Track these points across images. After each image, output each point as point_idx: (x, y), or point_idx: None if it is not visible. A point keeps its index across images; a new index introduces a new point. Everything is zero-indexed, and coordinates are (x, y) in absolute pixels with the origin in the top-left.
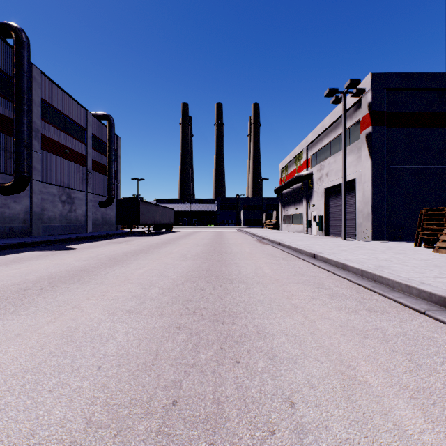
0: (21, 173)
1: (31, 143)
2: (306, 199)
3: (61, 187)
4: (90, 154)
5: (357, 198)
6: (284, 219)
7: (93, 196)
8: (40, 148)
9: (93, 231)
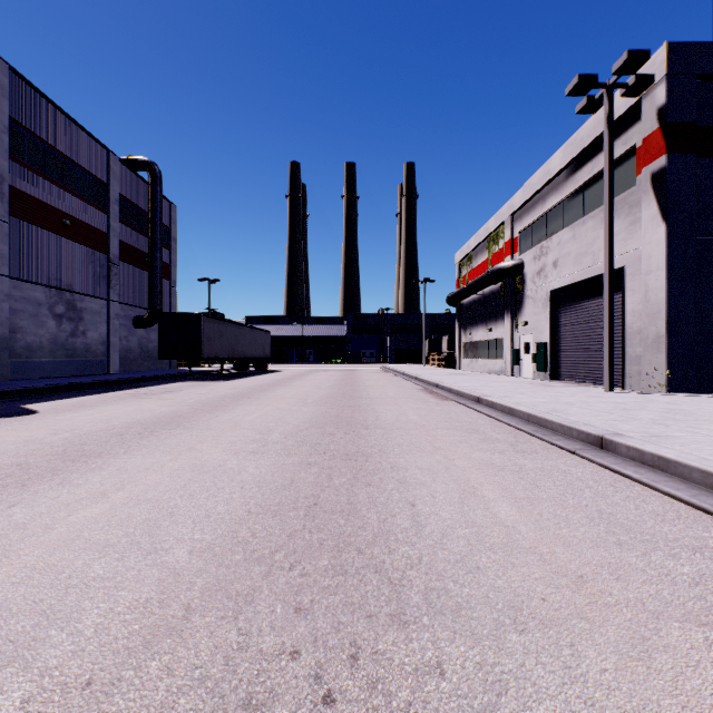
0: None
1: None
2: (511, 313)
3: (54, 288)
4: (116, 231)
5: (627, 305)
6: (465, 350)
7: (121, 307)
8: (7, 212)
9: (122, 370)
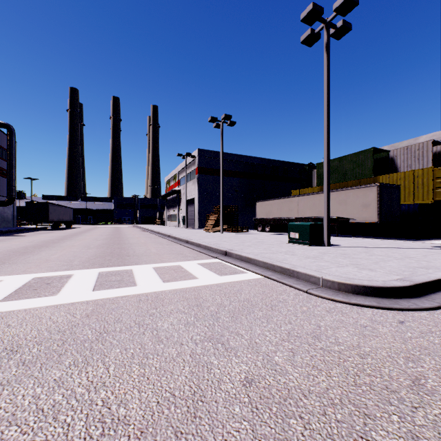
0: None
1: None
2: (178, 205)
3: None
4: None
5: (195, 207)
6: (168, 218)
7: None
8: None
9: None
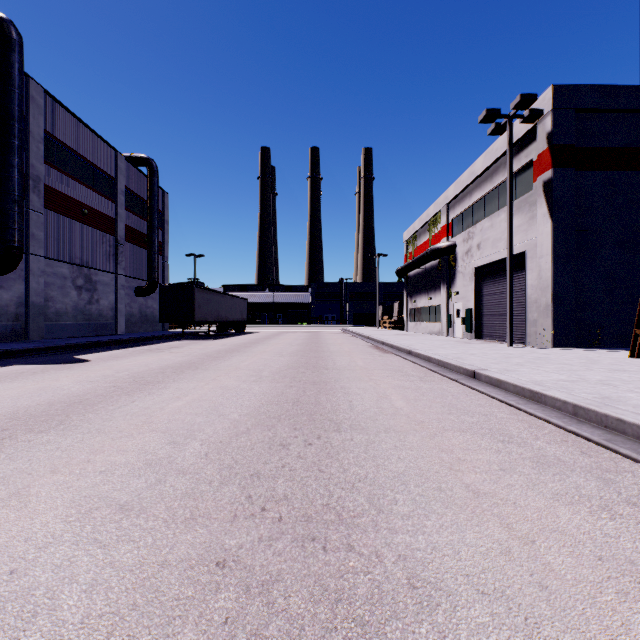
0: (8, 242)
1: (27, 198)
2: (446, 284)
3: (76, 265)
4: (122, 217)
5: (528, 281)
6: (411, 315)
7: (125, 279)
8: (42, 205)
9: (126, 331)
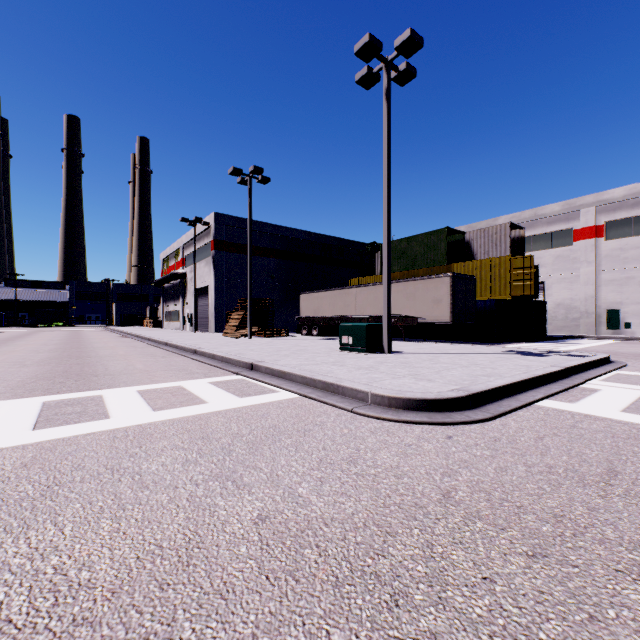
0: None
1: None
2: (183, 297)
3: None
4: None
5: (210, 301)
6: (166, 316)
7: None
8: None
9: None
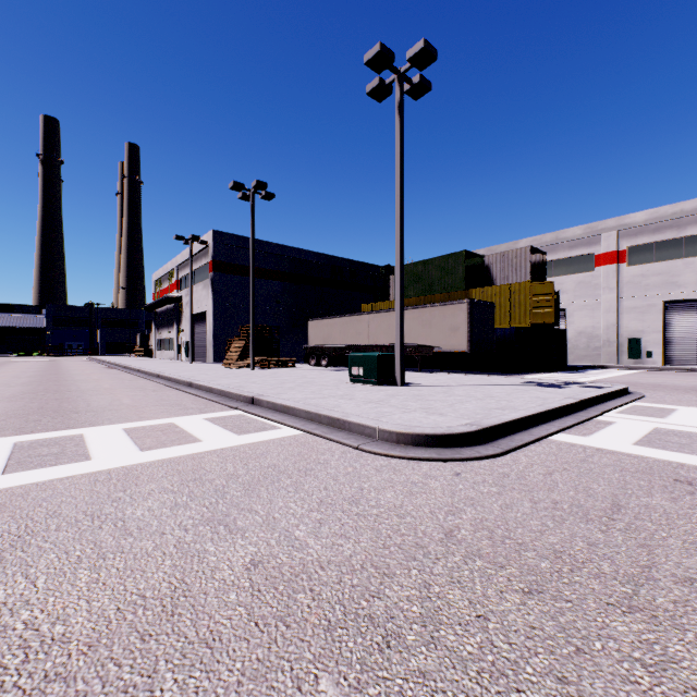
0: None
1: None
2: (178, 323)
3: None
4: None
5: (208, 327)
6: (159, 344)
7: None
8: None
9: None
